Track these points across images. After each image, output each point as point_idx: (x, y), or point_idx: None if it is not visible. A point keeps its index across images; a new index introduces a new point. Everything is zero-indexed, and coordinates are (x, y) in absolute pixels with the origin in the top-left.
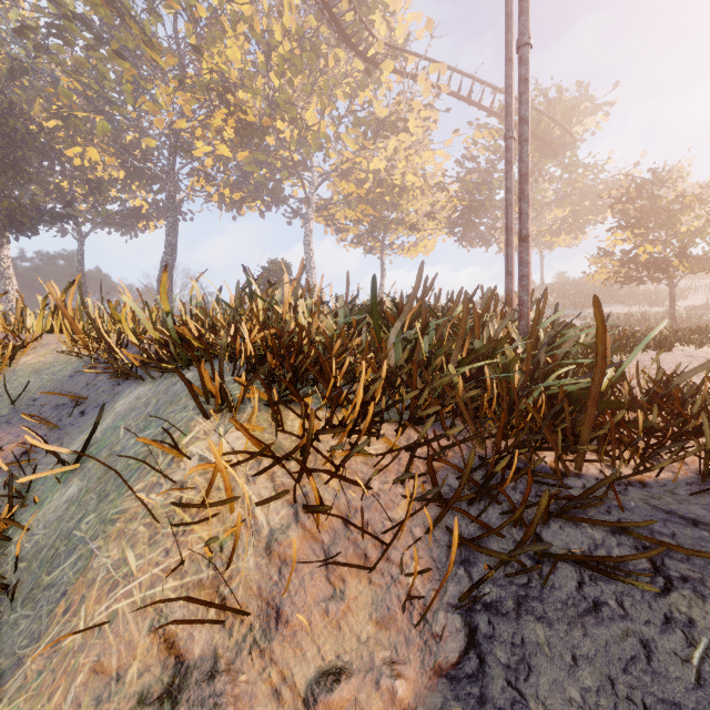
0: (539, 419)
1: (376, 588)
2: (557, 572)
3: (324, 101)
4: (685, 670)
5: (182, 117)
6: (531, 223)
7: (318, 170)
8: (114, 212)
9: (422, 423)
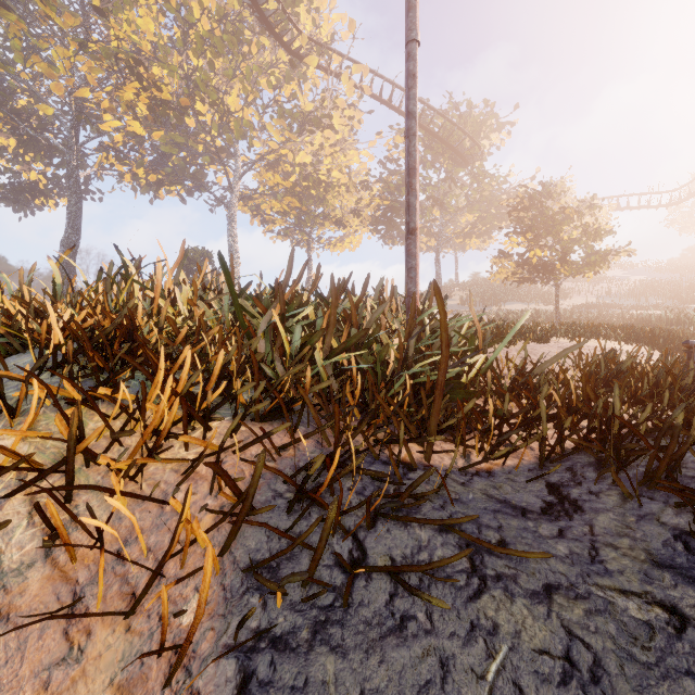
0: (390, 411)
1: (134, 637)
2: (370, 585)
3: (247, 87)
4: (478, 689)
5: (87, 85)
6: (448, 226)
7: (244, 158)
8: (3, 184)
9: (268, 419)
